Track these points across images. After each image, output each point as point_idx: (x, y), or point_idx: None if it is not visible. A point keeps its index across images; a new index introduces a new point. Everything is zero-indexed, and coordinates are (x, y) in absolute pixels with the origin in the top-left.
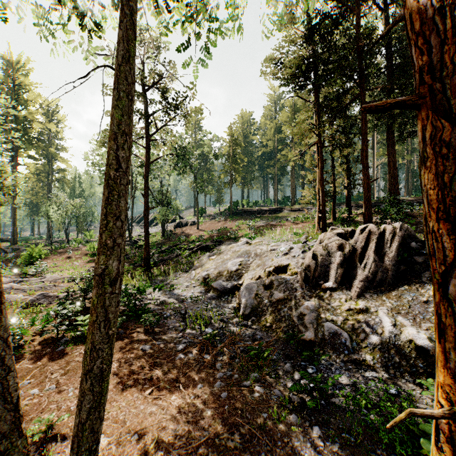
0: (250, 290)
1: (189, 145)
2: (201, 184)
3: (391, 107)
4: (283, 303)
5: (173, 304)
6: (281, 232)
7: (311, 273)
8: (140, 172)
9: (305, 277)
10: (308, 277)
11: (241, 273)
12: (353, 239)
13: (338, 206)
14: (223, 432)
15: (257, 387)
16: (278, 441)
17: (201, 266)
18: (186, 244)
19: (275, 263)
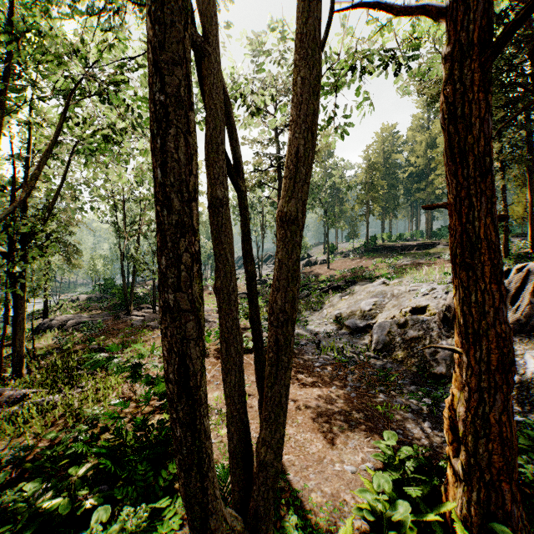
0: (382, 327)
1: (318, 178)
2: (332, 219)
3: (434, 208)
4: (417, 342)
5: (307, 336)
6: (428, 272)
7: (451, 315)
8: (269, 210)
9: (443, 318)
10: (448, 318)
11: (375, 313)
12: (506, 279)
13: (522, 238)
14: (351, 411)
15: (381, 395)
16: (393, 422)
17: (333, 306)
18: (316, 284)
19: (412, 304)
